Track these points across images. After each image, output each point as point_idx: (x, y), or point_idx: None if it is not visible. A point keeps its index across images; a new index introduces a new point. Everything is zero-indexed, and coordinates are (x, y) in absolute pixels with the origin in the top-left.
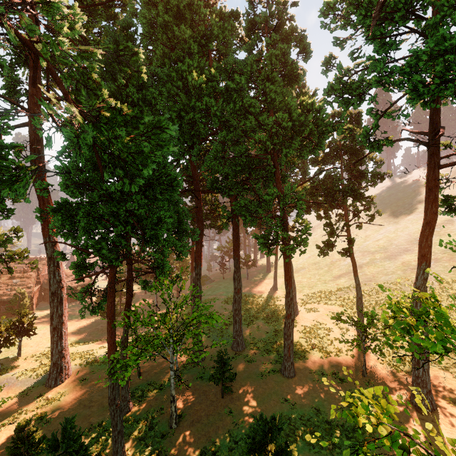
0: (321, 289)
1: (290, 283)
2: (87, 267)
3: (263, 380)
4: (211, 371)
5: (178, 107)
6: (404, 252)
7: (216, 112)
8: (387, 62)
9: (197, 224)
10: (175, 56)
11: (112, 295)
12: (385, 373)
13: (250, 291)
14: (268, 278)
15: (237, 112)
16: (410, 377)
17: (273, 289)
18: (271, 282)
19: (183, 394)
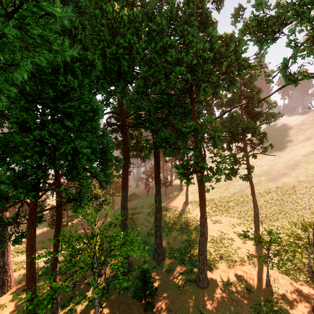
0: (222, 204)
1: (204, 206)
2: (8, 198)
3: (181, 291)
4: (136, 282)
5: (103, 46)
6: (283, 175)
7: (139, 50)
8: (299, 2)
9: (124, 154)
10: (102, 3)
11: (32, 226)
12: (285, 282)
13: (168, 205)
14: (181, 195)
15: (158, 51)
16: (307, 287)
17: (185, 204)
18: (183, 198)
19: (109, 307)
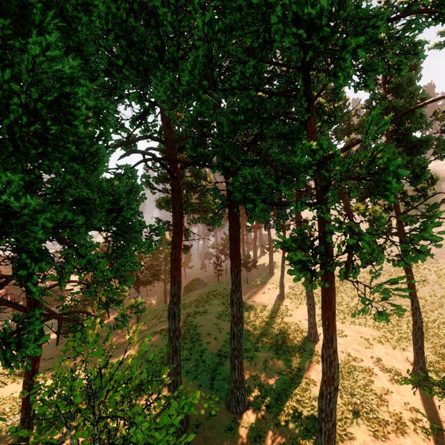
0: (342, 301)
1: (333, 323)
2: None
3: None
4: None
5: None
6: None
7: None
8: None
9: (173, 217)
10: None
11: None
12: None
13: (251, 300)
14: (272, 283)
15: None
16: None
17: (279, 298)
18: (275, 288)
19: None
